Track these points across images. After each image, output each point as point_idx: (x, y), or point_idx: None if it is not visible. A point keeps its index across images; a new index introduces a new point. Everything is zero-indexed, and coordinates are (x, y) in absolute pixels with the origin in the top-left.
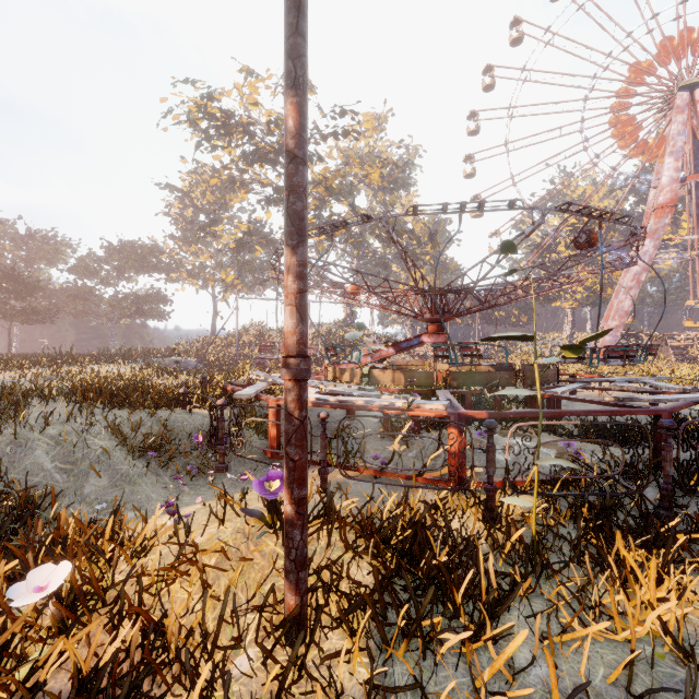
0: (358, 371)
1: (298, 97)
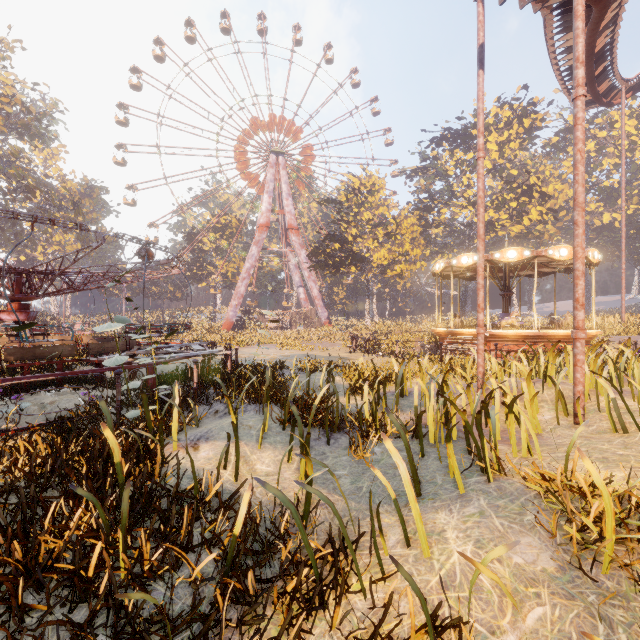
0: None
1: None
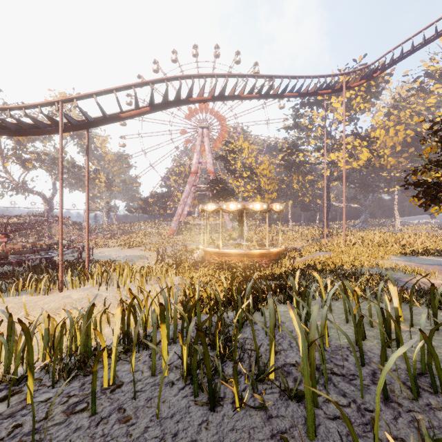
0: None
1: None
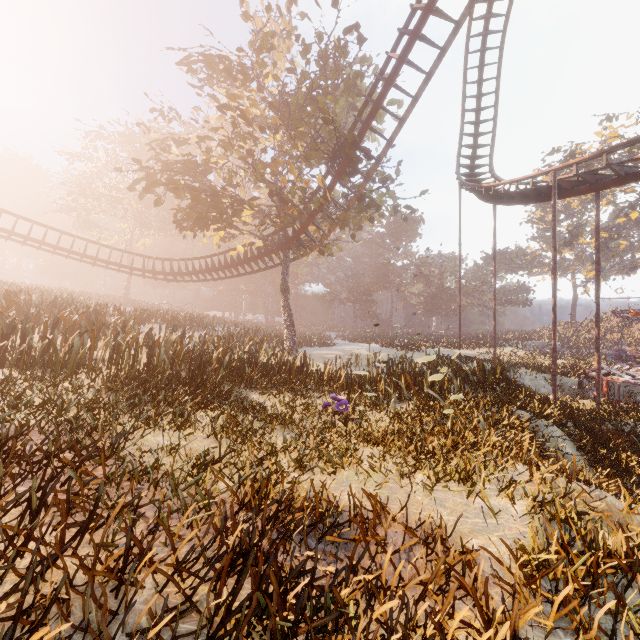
0: None
1: (597, 328)
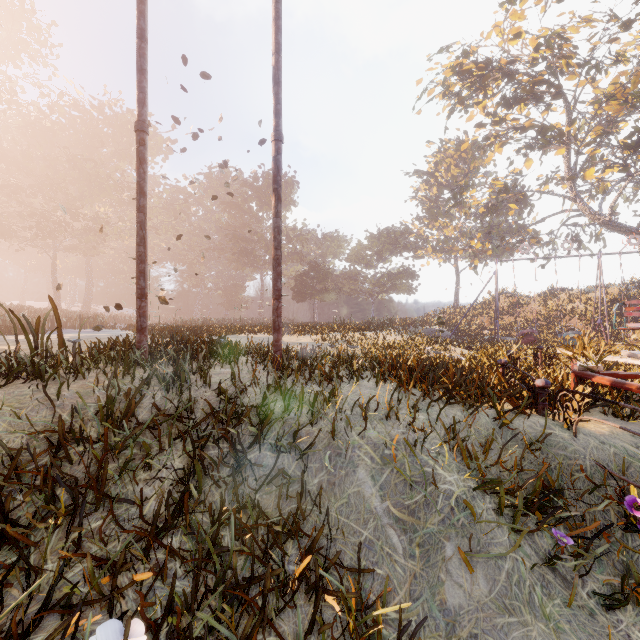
0: None
1: None
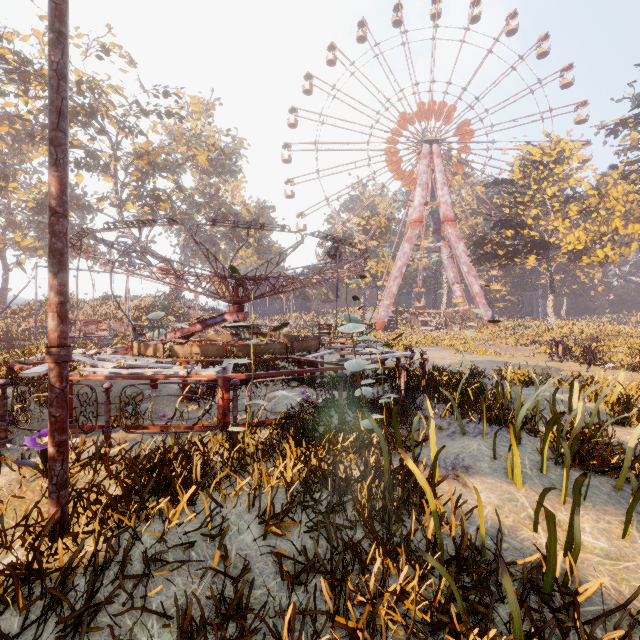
0: (161, 346)
1: (59, 172)
